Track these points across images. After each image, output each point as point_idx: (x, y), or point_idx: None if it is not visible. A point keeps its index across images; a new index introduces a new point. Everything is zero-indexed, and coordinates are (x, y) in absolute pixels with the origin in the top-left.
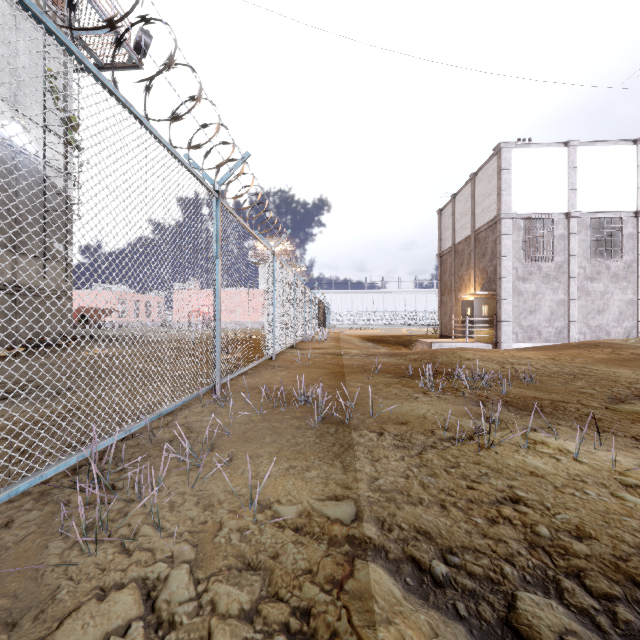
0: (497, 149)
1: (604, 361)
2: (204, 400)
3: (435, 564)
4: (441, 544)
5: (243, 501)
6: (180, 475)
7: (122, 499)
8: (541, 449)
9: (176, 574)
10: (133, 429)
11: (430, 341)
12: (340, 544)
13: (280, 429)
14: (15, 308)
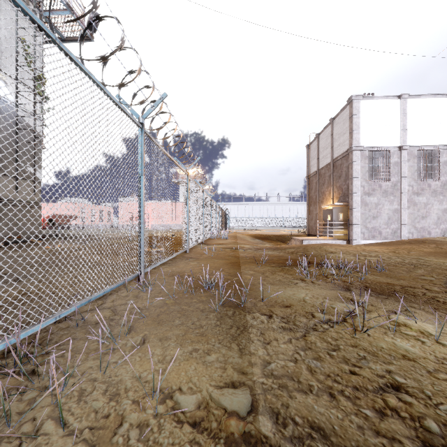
0: (350, 100)
1: (432, 254)
2: (130, 286)
3: None
4: (336, 444)
5: (147, 389)
6: (96, 359)
7: (35, 388)
8: (406, 331)
9: None
10: (63, 315)
11: (301, 238)
12: (236, 445)
13: (188, 312)
14: None
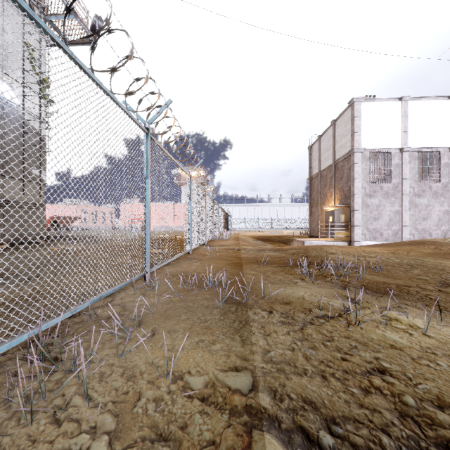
0: (351, 103)
1: (431, 255)
2: (137, 285)
3: (322, 435)
4: (325, 414)
5: (160, 372)
6: (111, 348)
7: (61, 371)
8: (396, 325)
9: (96, 447)
10: (78, 309)
11: (303, 240)
12: (239, 414)
13: (193, 308)
14: (3, 216)
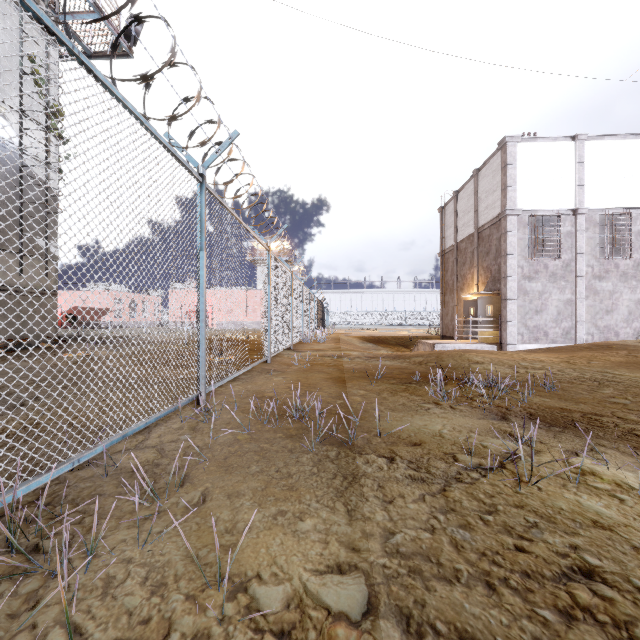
0: (502, 143)
1: (624, 365)
2: (185, 413)
3: None
4: None
5: (209, 577)
6: (132, 528)
7: (38, 575)
8: (594, 483)
9: None
10: (84, 458)
11: (432, 342)
12: None
13: (270, 453)
14: None
